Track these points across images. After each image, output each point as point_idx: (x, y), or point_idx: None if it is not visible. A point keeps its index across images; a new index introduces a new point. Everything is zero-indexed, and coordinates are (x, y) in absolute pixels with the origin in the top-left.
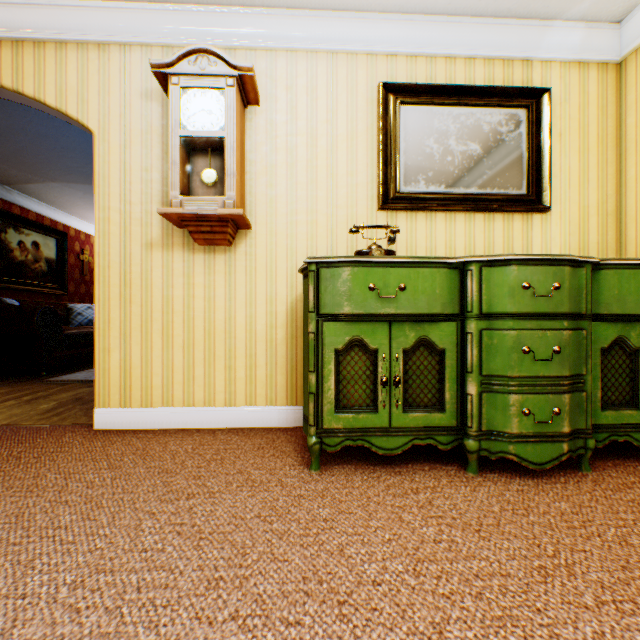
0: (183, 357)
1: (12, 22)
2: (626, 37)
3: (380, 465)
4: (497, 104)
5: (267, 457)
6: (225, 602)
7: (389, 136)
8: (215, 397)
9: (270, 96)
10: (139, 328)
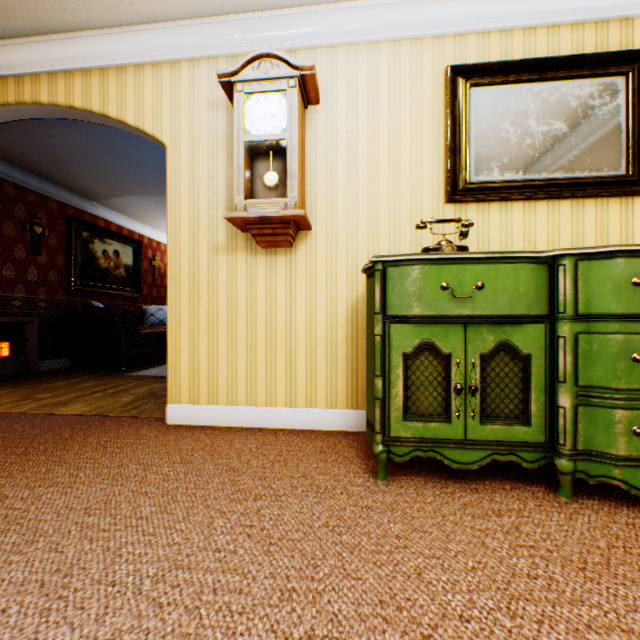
0: (246, 357)
1: (99, 52)
2: None
3: (452, 479)
4: (588, 74)
5: (330, 462)
6: (299, 617)
7: (457, 123)
8: (276, 397)
9: (330, 94)
10: (206, 329)
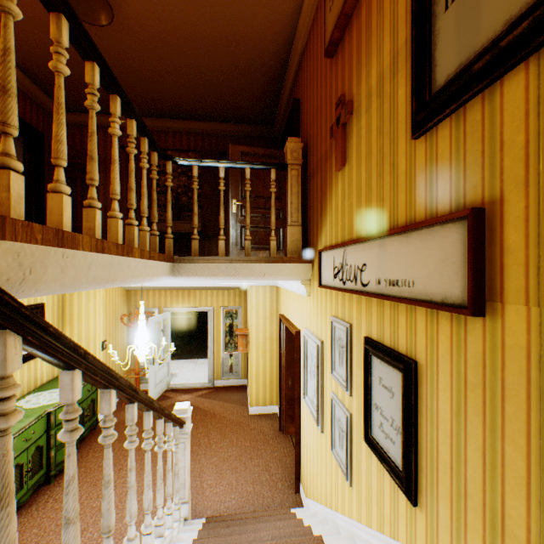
0: None
1: None
2: None
3: (20, 510)
4: None
5: None
6: None
7: None
8: None
9: None
10: None
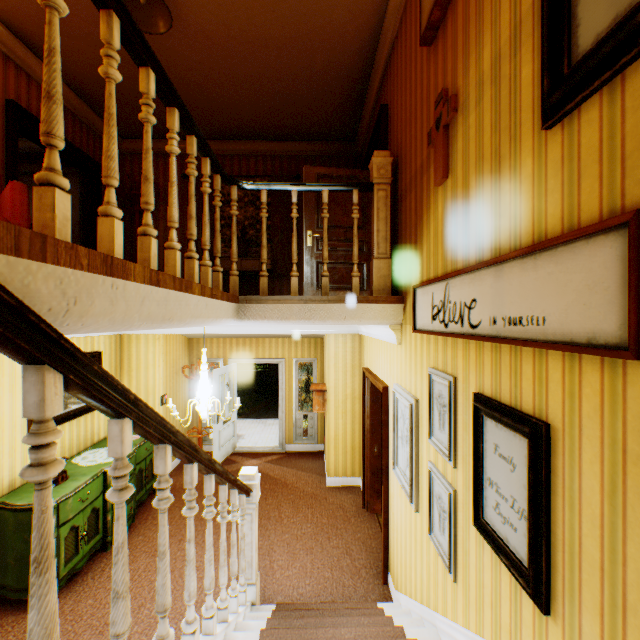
0: None
1: None
2: None
3: (76, 577)
4: None
5: (15, 628)
6: None
7: None
8: None
9: None
10: None
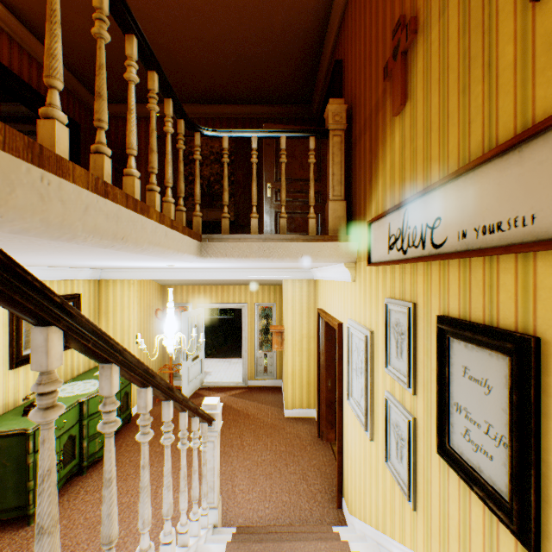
0: None
1: None
2: (104, 274)
3: None
4: None
5: None
6: (83, 546)
7: (18, 327)
8: None
9: None
10: None
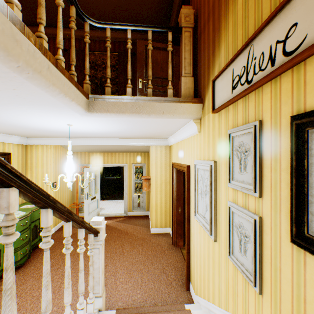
0: None
1: None
2: (29, 141)
3: None
4: None
5: None
6: None
7: None
8: None
9: None
10: None
